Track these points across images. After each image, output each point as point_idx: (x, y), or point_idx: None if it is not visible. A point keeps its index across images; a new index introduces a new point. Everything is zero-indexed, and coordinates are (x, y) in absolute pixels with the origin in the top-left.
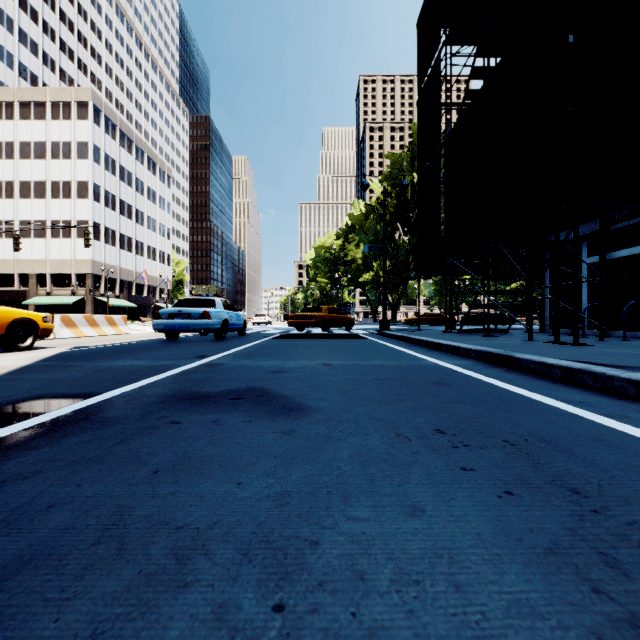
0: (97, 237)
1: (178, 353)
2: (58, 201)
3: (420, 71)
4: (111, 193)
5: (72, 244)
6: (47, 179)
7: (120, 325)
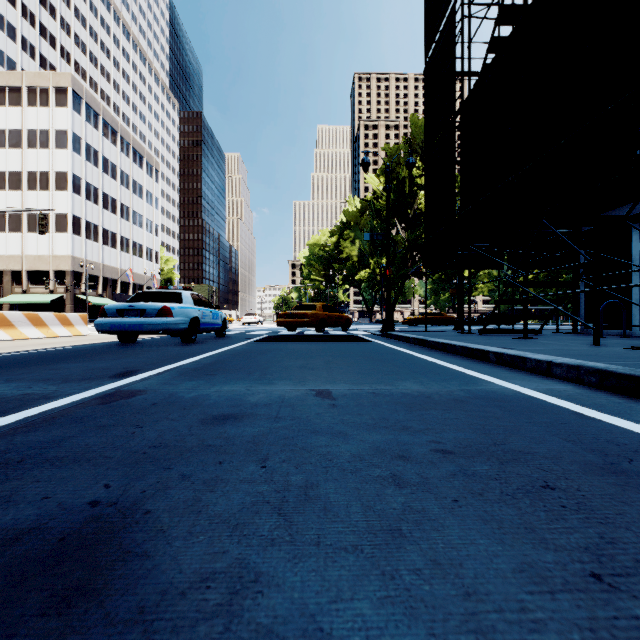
0: (77, 232)
1: (98, 366)
2: (35, 193)
3: (428, 34)
4: (93, 185)
5: (50, 239)
6: (23, 169)
7: (77, 325)
